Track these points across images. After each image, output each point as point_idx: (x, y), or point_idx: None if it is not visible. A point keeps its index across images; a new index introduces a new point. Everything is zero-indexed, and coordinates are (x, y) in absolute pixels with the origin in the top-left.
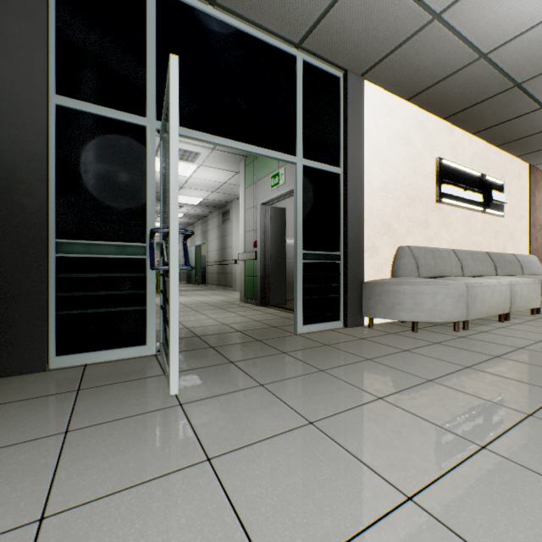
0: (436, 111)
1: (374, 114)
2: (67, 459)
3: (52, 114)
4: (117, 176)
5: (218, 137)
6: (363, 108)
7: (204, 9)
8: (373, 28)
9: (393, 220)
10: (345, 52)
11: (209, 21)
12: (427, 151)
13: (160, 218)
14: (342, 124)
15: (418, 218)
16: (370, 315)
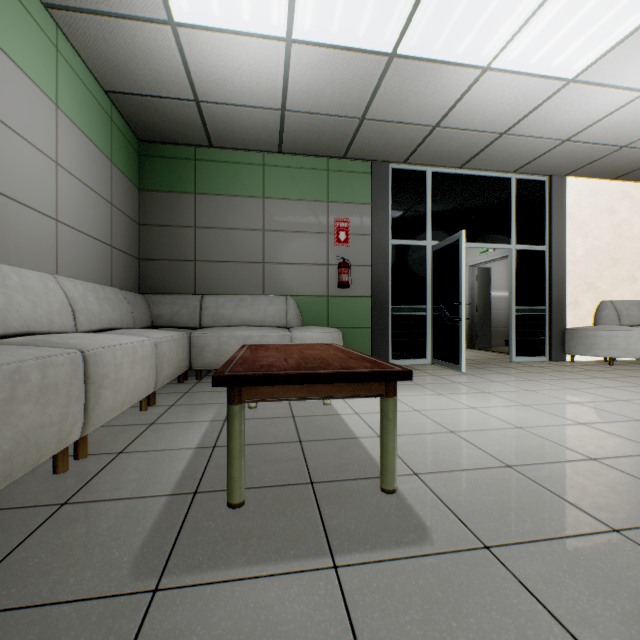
0: None
1: (576, 200)
2: (446, 378)
3: (390, 249)
4: (413, 273)
5: None
6: (566, 199)
7: (454, 172)
8: (571, 158)
9: (595, 280)
10: (550, 169)
11: (456, 177)
12: (634, 216)
13: (432, 292)
14: (547, 214)
15: (624, 275)
16: (571, 353)
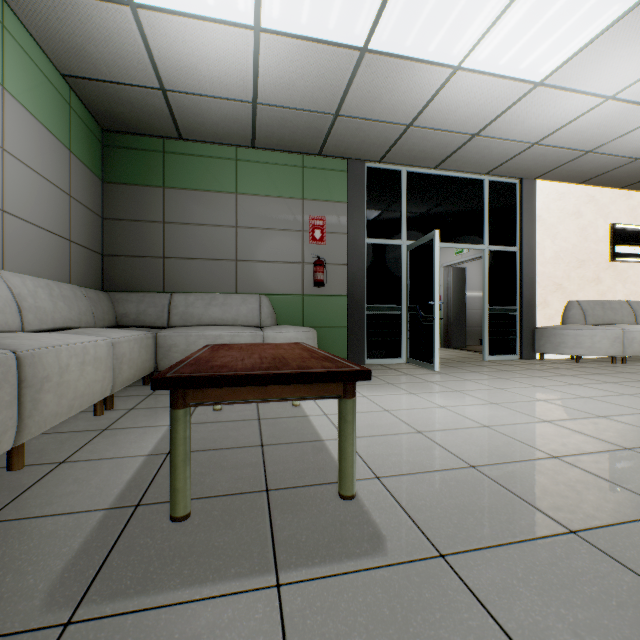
0: (608, 186)
1: (545, 203)
2: (419, 377)
3: (365, 248)
4: (388, 272)
5: None
6: (535, 202)
7: (429, 173)
8: (540, 162)
9: (563, 280)
10: (520, 172)
11: (431, 177)
12: (599, 219)
13: (407, 292)
14: (518, 215)
15: (589, 276)
16: (541, 351)
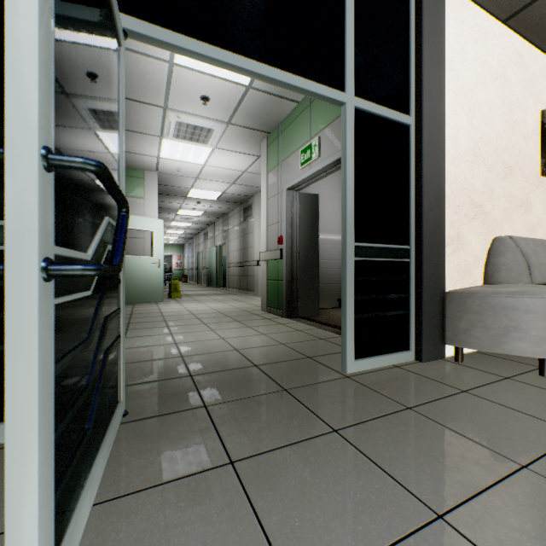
0: (544, 40)
1: (459, 38)
2: None
3: None
4: None
5: (216, 48)
6: (445, 25)
7: None
8: None
9: (484, 198)
10: None
11: None
12: (528, 99)
13: None
14: (413, 48)
15: (518, 196)
16: (460, 343)
